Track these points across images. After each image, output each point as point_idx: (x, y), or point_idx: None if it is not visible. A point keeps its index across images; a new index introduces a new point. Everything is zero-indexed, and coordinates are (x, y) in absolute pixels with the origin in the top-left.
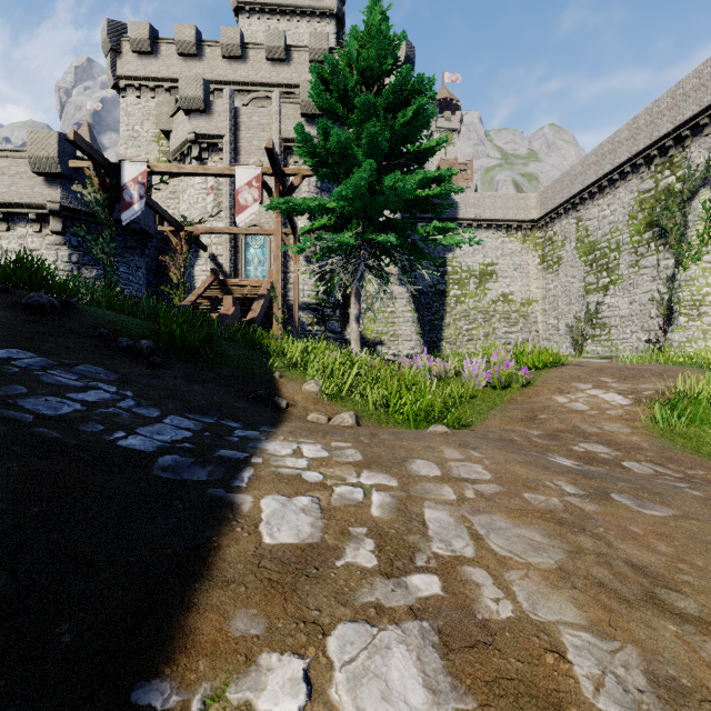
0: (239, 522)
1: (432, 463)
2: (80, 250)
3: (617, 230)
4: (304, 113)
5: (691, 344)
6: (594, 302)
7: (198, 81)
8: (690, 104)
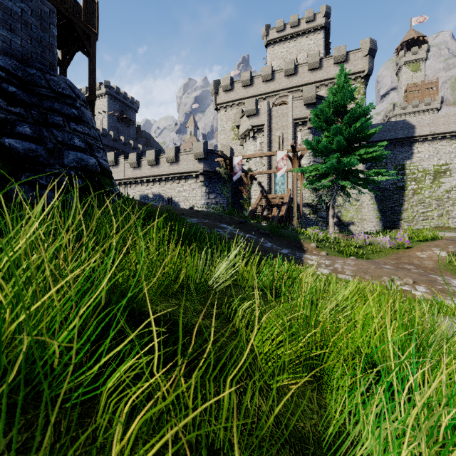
0: (305, 262)
1: (342, 261)
2: (209, 187)
3: None
4: (305, 104)
5: None
6: None
7: (253, 101)
8: None
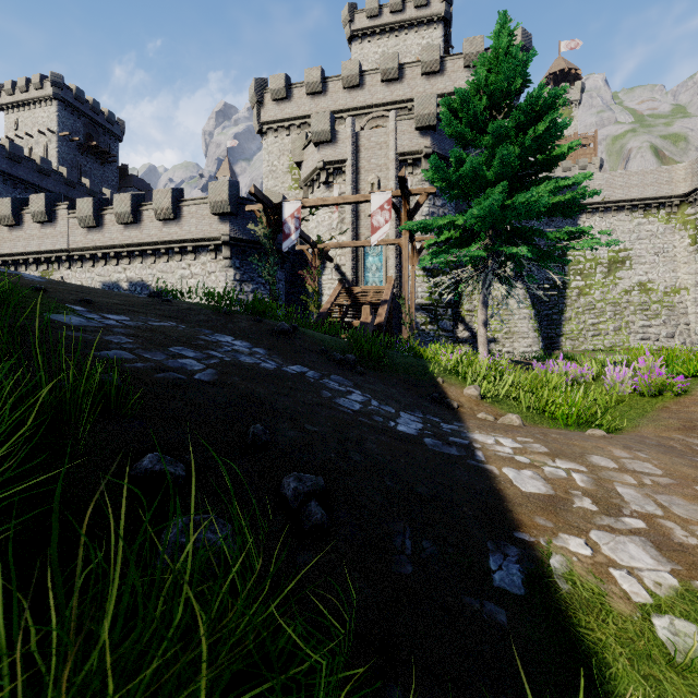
0: (500, 479)
1: (607, 459)
2: (241, 270)
3: None
4: (419, 127)
5: None
6: None
7: (326, 116)
8: None
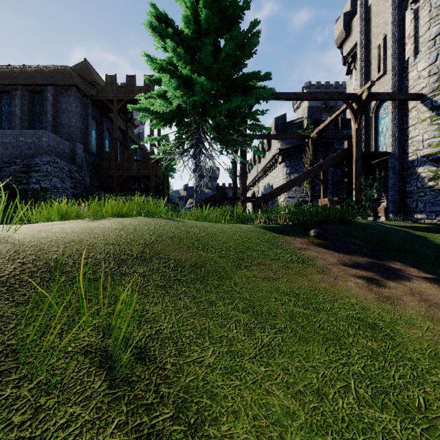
0: None
1: None
2: (290, 167)
3: None
4: None
5: None
6: None
7: (340, 20)
8: None
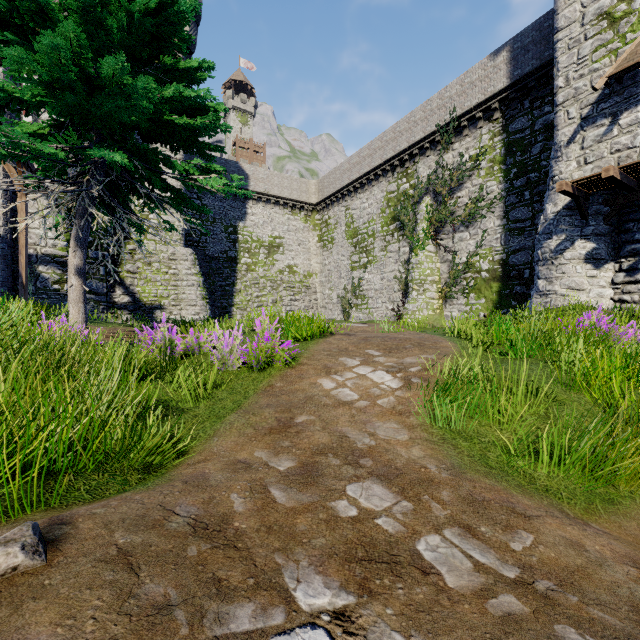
0: None
1: None
2: None
3: (373, 220)
4: None
5: (420, 313)
6: (358, 277)
7: None
8: (419, 130)
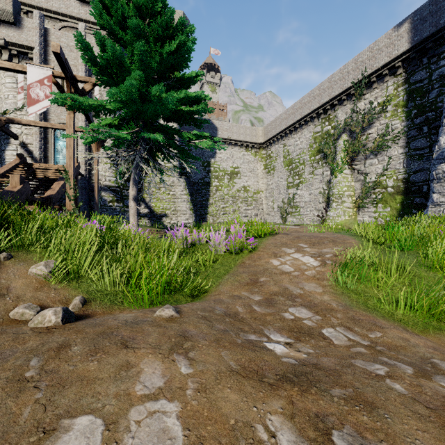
0: None
1: (99, 425)
2: None
3: (303, 153)
4: None
5: (338, 218)
6: (292, 193)
7: None
8: (338, 87)
